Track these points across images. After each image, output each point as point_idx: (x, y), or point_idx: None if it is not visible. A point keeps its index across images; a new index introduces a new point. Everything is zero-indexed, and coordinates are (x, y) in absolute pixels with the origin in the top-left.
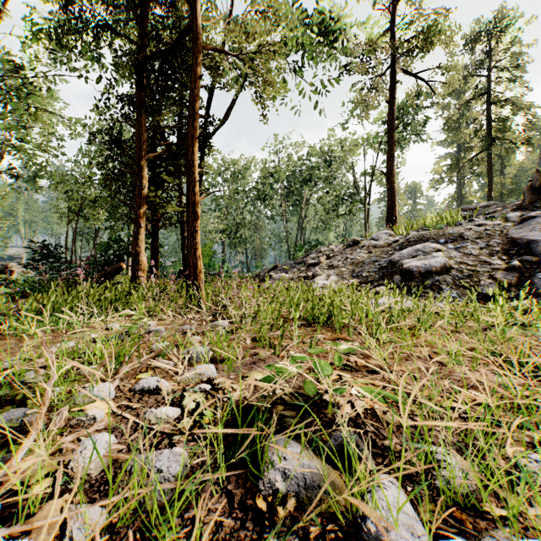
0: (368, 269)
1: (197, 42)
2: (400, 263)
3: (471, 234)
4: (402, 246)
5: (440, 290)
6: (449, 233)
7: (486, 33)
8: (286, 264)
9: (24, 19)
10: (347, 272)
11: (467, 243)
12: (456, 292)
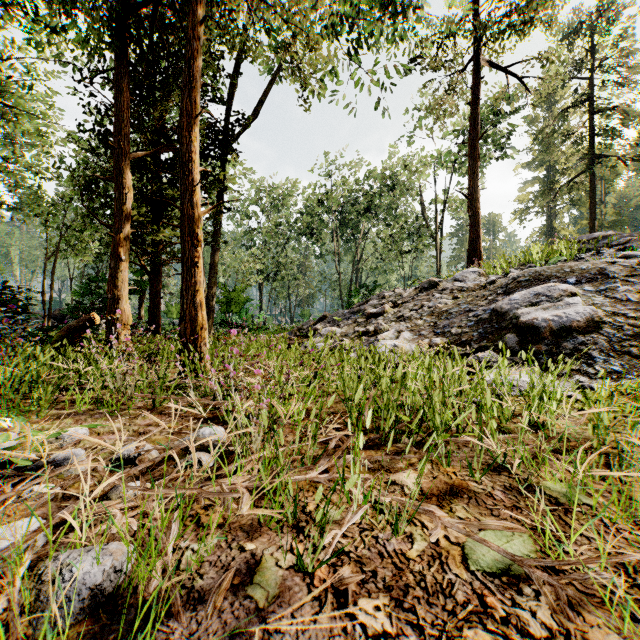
0: (460, 322)
1: None
2: (512, 314)
3: (617, 270)
4: (508, 288)
5: (590, 359)
6: (580, 269)
7: (588, 24)
8: (338, 313)
9: None
10: (425, 327)
11: (615, 282)
12: (619, 364)
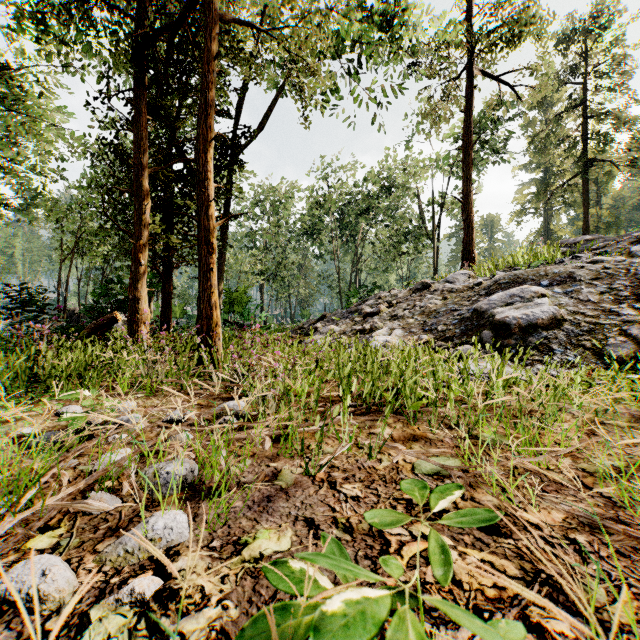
0: (445, 320)
1: (212, 10)
2: (490, 313)
3: (584, 274)
4: (490, 290)
5: (550, 351)
6: (553, 273)
7: (581, 31)
8: (337, 313)
9: (3, 2)
10: (415, 325)
11: (581, 285)
12: (574, 355)
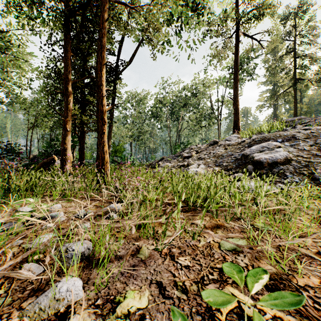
0: (227, 160)
1: None
2: (251, 156)
3: (301, 135)
4: (250, 144)
5: (285, 176)
6: (284, 135)
7: (293, 14)
8: (170, 156)
9: None
10: (211, 162)
11: (299, 141)
12: (298, 178)
